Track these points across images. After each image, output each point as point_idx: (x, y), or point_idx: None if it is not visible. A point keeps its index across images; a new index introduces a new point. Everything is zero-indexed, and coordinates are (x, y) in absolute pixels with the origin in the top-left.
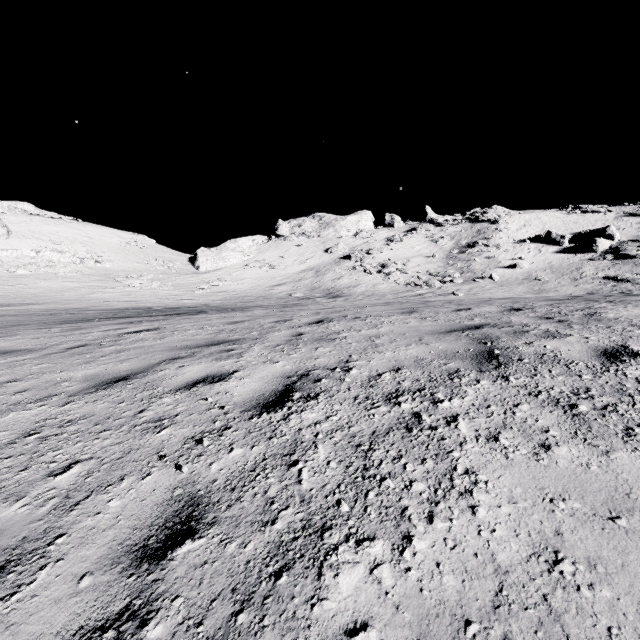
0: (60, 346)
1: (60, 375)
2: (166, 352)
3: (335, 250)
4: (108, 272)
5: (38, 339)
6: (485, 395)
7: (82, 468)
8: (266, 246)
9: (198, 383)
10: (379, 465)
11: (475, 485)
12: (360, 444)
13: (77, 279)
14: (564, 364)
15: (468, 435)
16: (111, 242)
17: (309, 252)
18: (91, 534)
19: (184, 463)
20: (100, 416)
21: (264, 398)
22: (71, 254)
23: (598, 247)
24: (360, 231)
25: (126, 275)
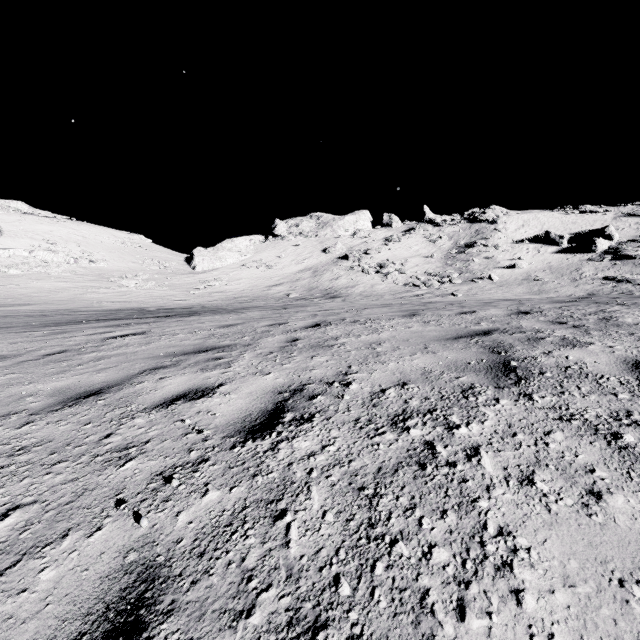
0: (37, 352)
1: (27, 388)
2: (149, 360)
3: (333, 250)
4: (102, 272)
5: (16, 344)
6: (508, 419)
7: (20, 517)
8: (263, 246)
9: (178, 399)
10: (388, 519)
11: (514, 554)
12: (363, 486)
13: (70, 279)
14: (593, 379)
15: (495, 475)
16: (106, 242)
17: (307, 252)
18: (5, 628)
19: (145, 512)
20: (59, 442)
21: (250, 420)
22: (65, 254)
23: (597, 247)
24: (358, 231)
25: (121, 275)
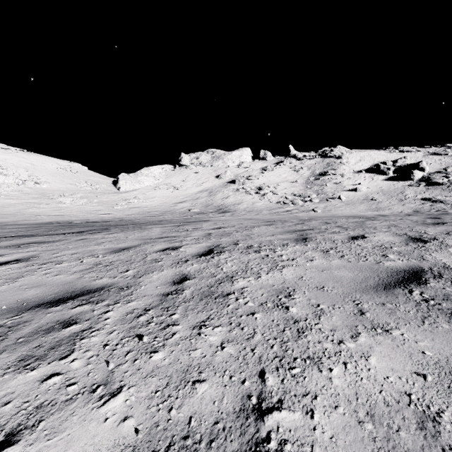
0: None
1: None
2: None
3: (224, 176)
4: (45, 191)
5: None
6: None
7: None
8: (172, 173)
9: None
10: None
11: None
12: None
13: (17, 197)
14: None
15: None
16: (50, 168)
17: (204, 177)
18: None
19: None
20: None
21: None
22: (14, 177)
23: (414, 176)
24: (242, 163)
25: (60, 194)
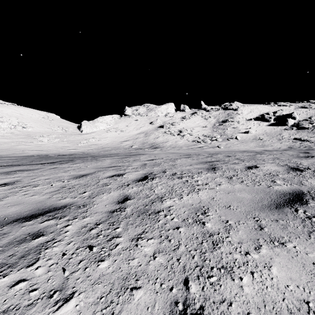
0: None
1: None
2: None
3: (155, 123)
4: (29, 133)
5: None
6: None
7: None
8: (119, 120)
9: None
10: None
11: None
12: None
13: (10, 137)
14: None
15: None
16: (33, 117)
17: (141, 124)
18: None
19: None
20: None
21: None
22: (8, 123)
23: (288, 123)
24: (168, 113)
25: (40, 135)
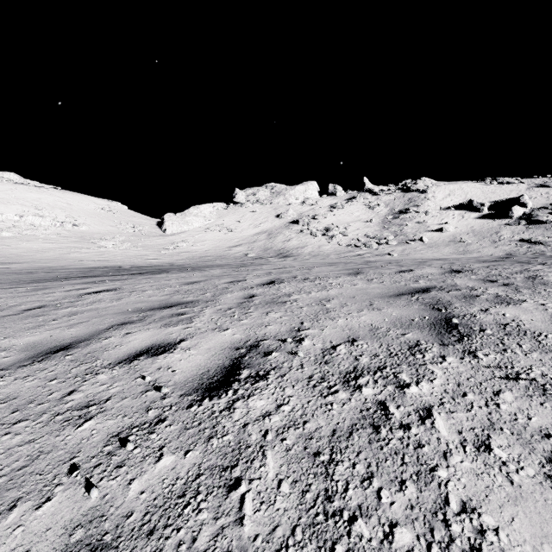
0: (18, 307)
1: (2, 342)
2: (118, 315)
3: (285, 215)
4: (84, 234)
5: (0, 299)
6: (456, 377)
7: None
8: (225, 212)
9: (141, 355)
10: (345, 491)
11: (482, 536)
12: (318, 452)
13: (56, 240)
14: (532, 337)
15: (451, 440)
16: (88, 208)
17: (262, 217)
18: None
19: (98, 479)
20: (23, 399)
21: (208, 377)
22: (51, 218)
23: (513, 214)
24: (307, 199)
25: (100, 237)
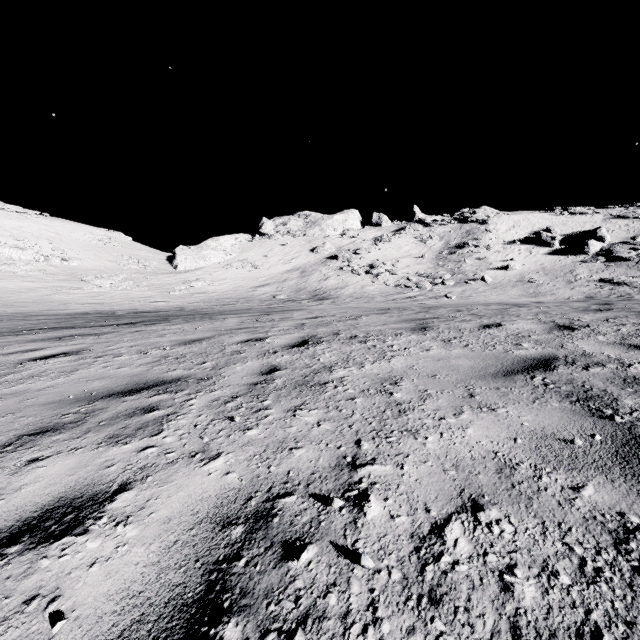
0: None
1: None
2: (46, 409)
3: (321, 250)
4: (75, 271)
5: None
6: None
7: None
8: (249, 245)
9: (16, 538)
10: None
11: None
12: None
13: (39, 278)
14: None
15: None
16: (81, 239)
17: (294, 251)
18: None
19: None
20: None
21: None
22: (34, 251)
23: (590, 249)
24: (347, 230)
25: (96, 274)
